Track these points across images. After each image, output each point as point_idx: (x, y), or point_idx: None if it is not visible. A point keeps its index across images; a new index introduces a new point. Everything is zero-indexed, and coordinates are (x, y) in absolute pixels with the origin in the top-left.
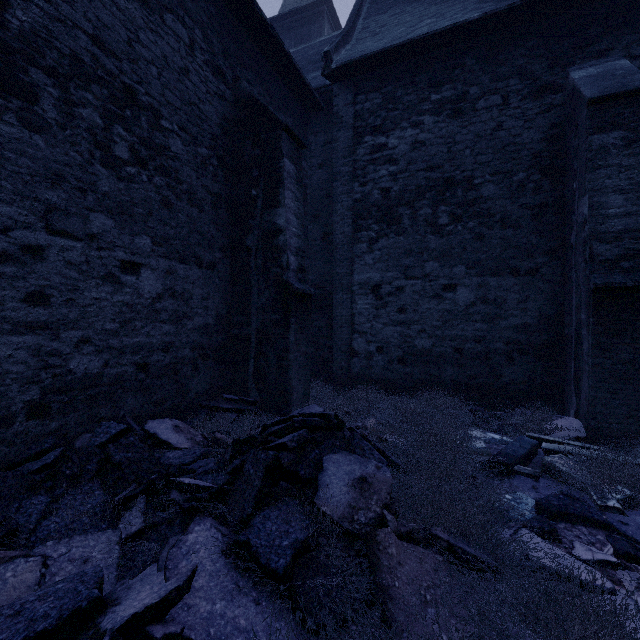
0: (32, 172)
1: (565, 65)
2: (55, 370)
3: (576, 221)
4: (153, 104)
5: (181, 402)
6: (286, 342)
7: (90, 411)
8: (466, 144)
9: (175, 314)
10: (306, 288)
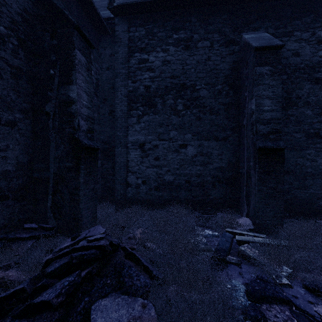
0: None
1: (240, 31)
2: None
3: (247, 113)
4: None
5: None
6: (77, 182)
7: None
8: (192, 66)
9: None
10: (93, 144)
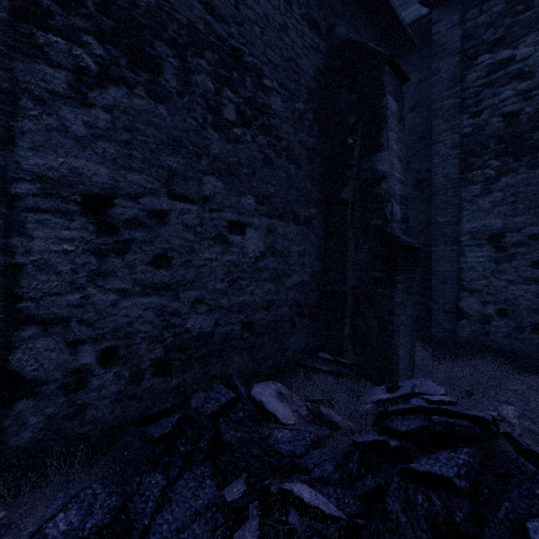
0: (157, 141)
1: None
2: (175, 329)
3: None
4: (256, 64)
5: (280, 360)
6: (390, 303)
7: (203, 369)
8: None
9: (275, 272)
10: (413, 241)
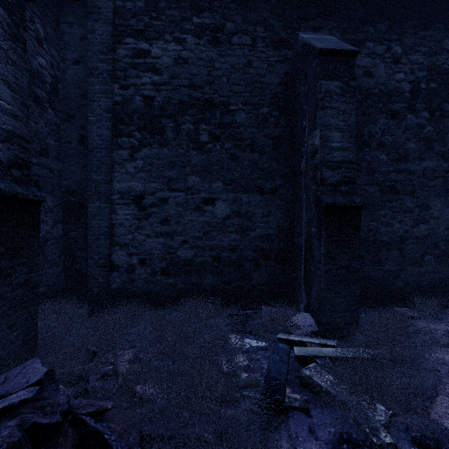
0: None
1: (295, 29)
2: None
3: (306, 151)
4: None
5: None
6: None
7: None
8: (223, 72)
9: None
10: (26, 191)
